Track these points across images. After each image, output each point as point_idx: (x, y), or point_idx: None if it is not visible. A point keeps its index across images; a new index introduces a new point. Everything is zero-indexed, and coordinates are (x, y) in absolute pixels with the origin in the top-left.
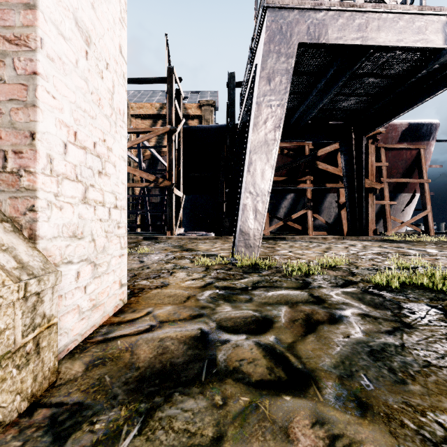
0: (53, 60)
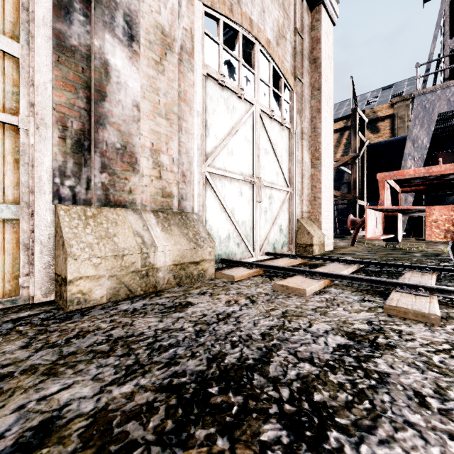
0: (323, 198)
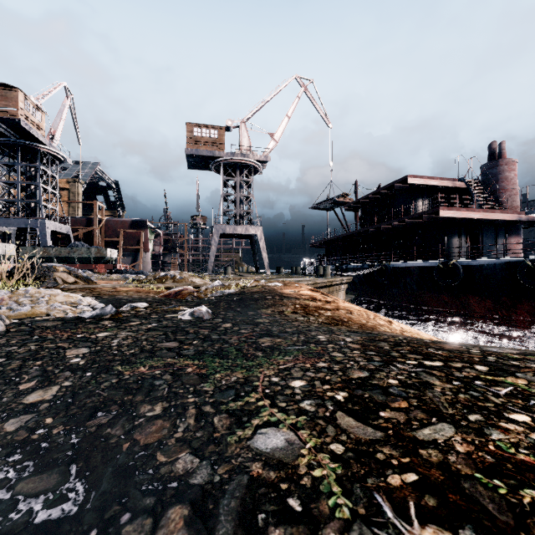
0: None
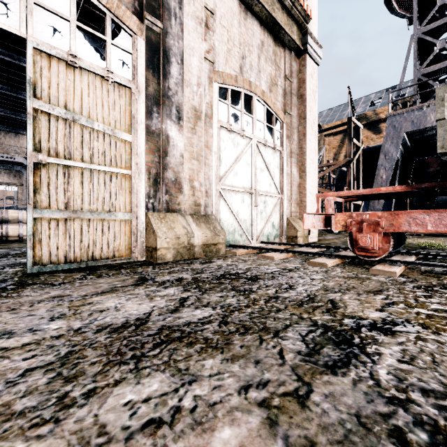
0: (307, 201)
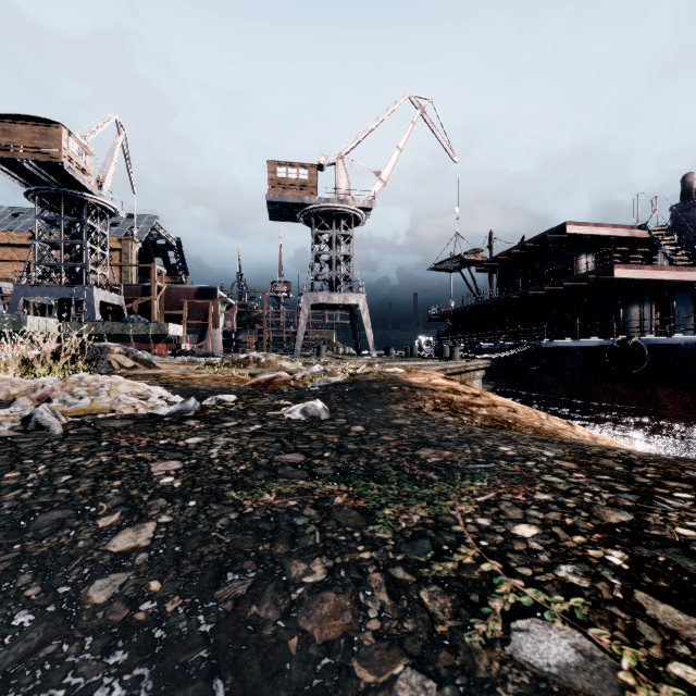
0: None
